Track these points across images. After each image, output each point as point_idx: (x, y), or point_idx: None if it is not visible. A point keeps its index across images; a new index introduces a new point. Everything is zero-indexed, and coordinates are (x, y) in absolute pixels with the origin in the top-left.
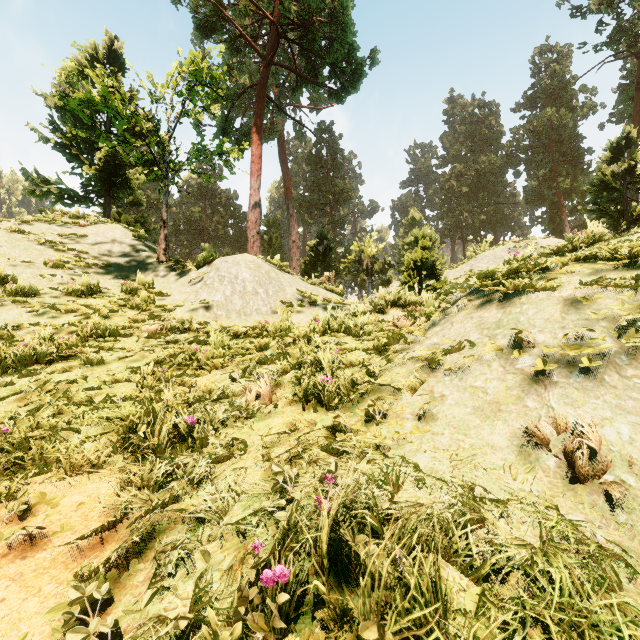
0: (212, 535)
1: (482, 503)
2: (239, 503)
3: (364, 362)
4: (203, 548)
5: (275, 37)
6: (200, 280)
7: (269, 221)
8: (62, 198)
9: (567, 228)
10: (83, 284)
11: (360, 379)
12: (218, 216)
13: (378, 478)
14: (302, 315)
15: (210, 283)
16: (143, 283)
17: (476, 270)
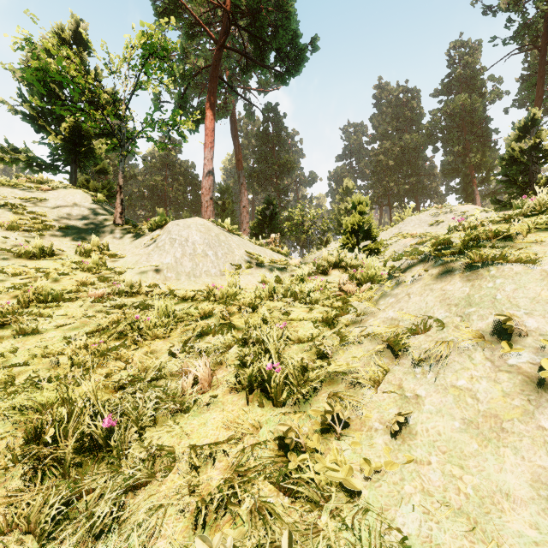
0: None
1: None
2: None
3: (314, 338)
4: None
5: (227, 24)
6: (153, 242)
7: (222, 189)
8: (31, 165)
9: (477, 196)
10: (36, 246)
11: (312, 363)
12: (178, 184)
13: None
14: (250, 276)
15: (161, 245)
16: (97, 245)
17: (404, 232)
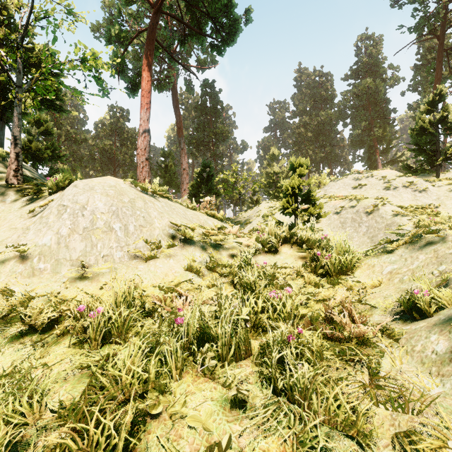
0: None
1: None
2: None
3: None
4: None
5: None
6: (42, 210)
7: (165, 153)
8: None
9: (380, 164)
10: None
11: None
12: (126, 148)
13: None
14: (172, 260)
15: (44, 216)
16: None
17: (330, 194)
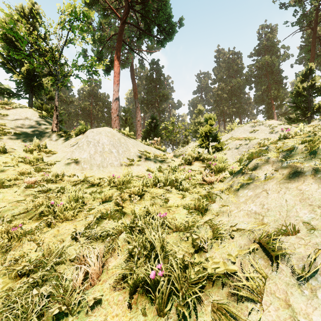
0: None
1: None
2: None
3: (190, 227)
4: None
5: (127, 8)
6: (76, 143)
7: (125, 110)
8: (3, 93)
9: (275, 116)
10: None
11: (191, 260)
12: (99, 107)
13: None
14: (140, 166)
15: (81, 146)
16: (38, 145)
17: (234, 137)
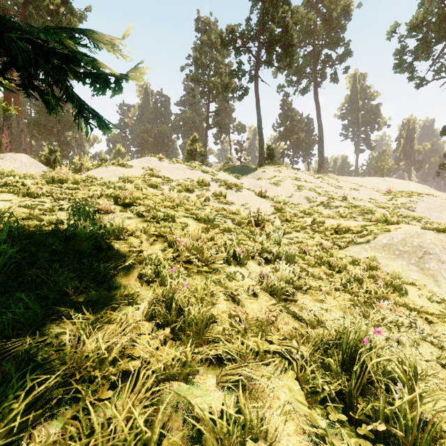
0: None
1: None
2: None
3: None
4: None
5: None
6: (1, 159)
7: None
8: None
9: None
10: None
11: None
12: None
13: None
14: None
15: (10, 160)
16: None
17: None
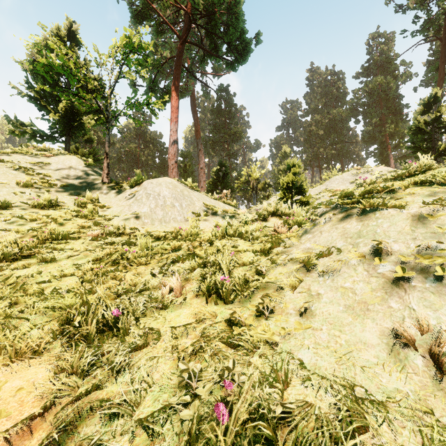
0: (125, 428)
1: (363, 403)
2: (150, 393)
3: (254, 262)
4: (116, 442)
5: (188, 23)
6: (132, 196)
7: (184, 154)
8: (35, 136)
9: (391, 159)
10: (45, 199)
11: (251, 277)
12: (148, 150)
13: (270, 375)
14: (207, 222)
15: (139, 199)
16: (90, 198)
17: (330, 189)
